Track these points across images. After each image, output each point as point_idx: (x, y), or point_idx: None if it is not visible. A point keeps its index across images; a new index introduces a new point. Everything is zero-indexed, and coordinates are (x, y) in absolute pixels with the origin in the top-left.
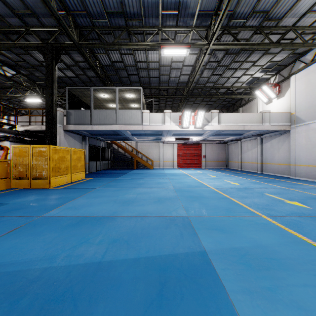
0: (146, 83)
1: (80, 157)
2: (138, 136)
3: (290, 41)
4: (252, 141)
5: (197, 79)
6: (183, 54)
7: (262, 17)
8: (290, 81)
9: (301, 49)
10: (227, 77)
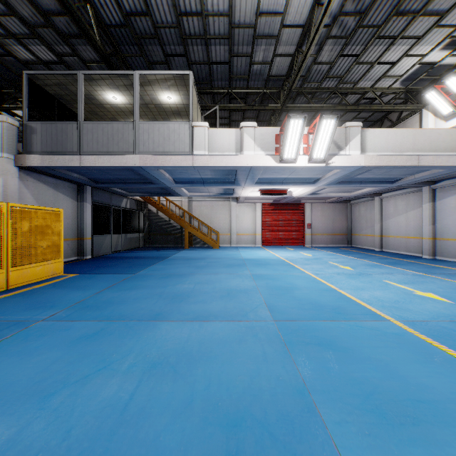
0: (205, 80)
1: (45, 226)
2: (188, 185)
3: None
4: (407, 196)
5: (307, 68)
6: None
7: None
8: None
9: None
10: (370, 62)
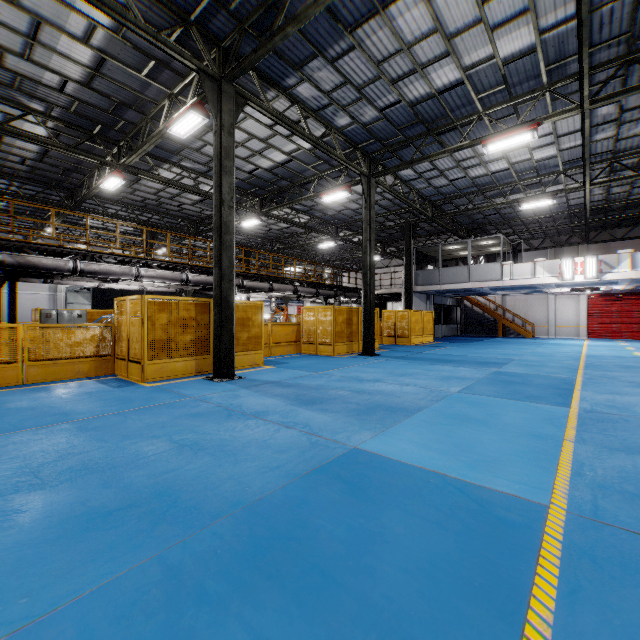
0: (513, 217)
1: (429, 319)
2: (500, 291)
3: None
4: None
5: (604, 196)
6: (549, 202)
7: None
8: None
9: None
10: None
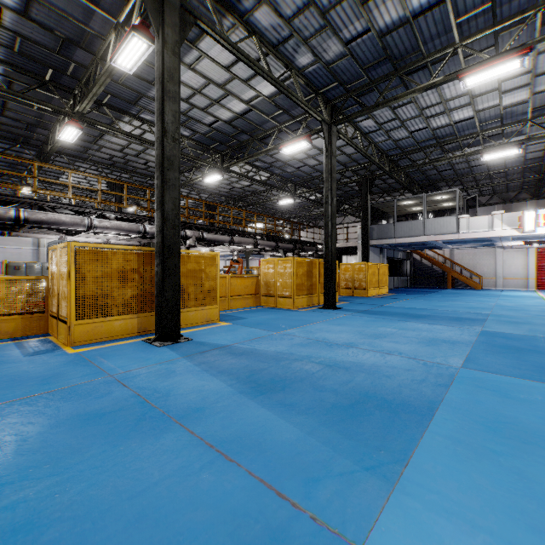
0: (466, 173)
1: (384, 272)
2: (453, 244)
3: None
4: None
5: None
6: (513, 152)
7: None
8: None
9: None
10: None
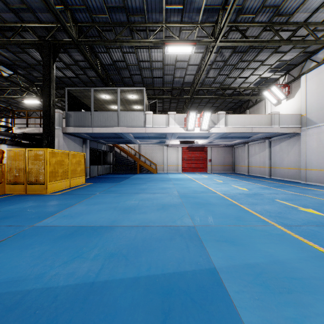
0: (150, 84)
1: (79, 161)
2: (141, 139)
3: (301, 39)
4: (260, 144)
5: (203, 79)
6: (189, 51)
7: (273, 12)
8: (300, 81)
9: (313, 47)
10: (234, 77)
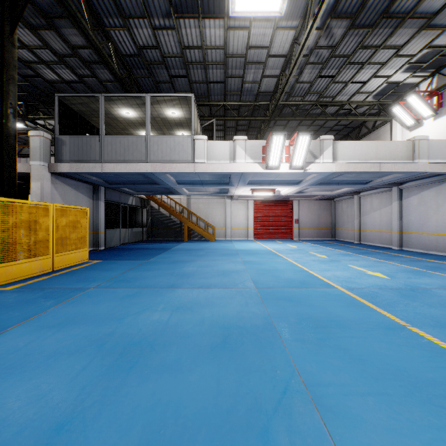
0: (203, 95)
1: (76, 221)
2: (189, 186)
3: None
4: (381, 195)
5: (291, 86)
6: (275, 11)
7: None
8: None
9: None
10: (344, 81)
